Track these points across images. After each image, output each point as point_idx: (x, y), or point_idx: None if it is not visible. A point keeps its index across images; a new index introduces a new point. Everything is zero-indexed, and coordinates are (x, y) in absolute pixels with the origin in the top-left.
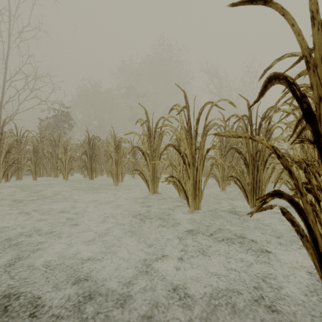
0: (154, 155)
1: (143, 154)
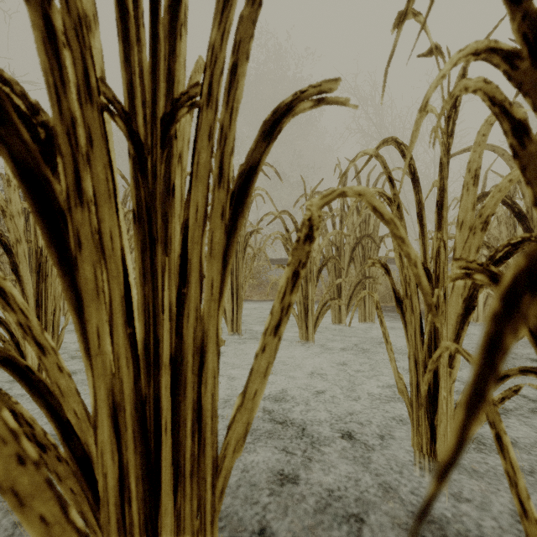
0: (173, 167)
1: (44, 154)
